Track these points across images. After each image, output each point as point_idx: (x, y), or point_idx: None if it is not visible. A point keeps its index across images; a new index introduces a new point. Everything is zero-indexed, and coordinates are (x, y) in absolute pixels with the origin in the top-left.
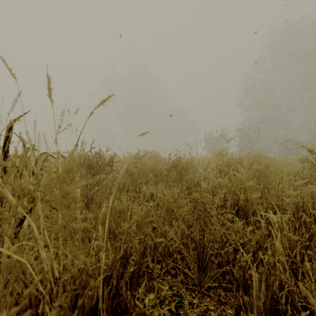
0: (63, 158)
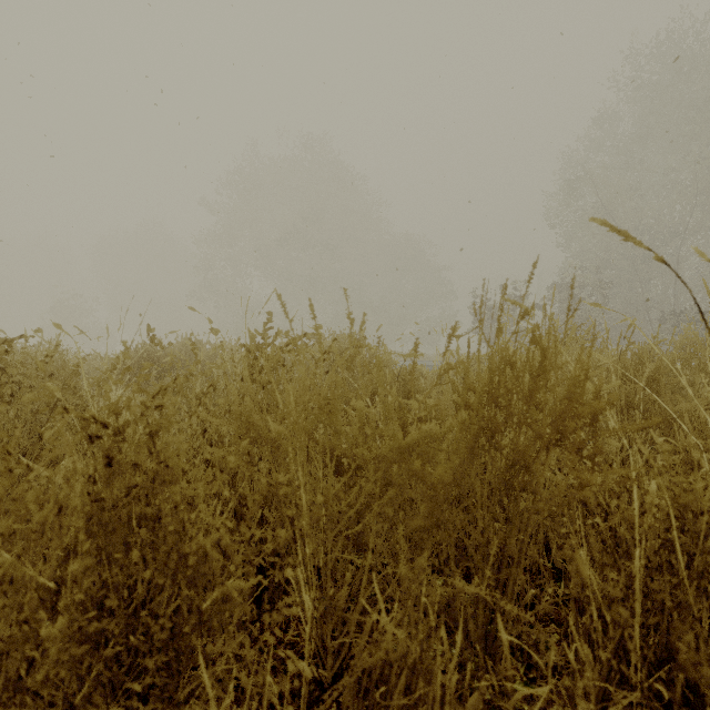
0: None
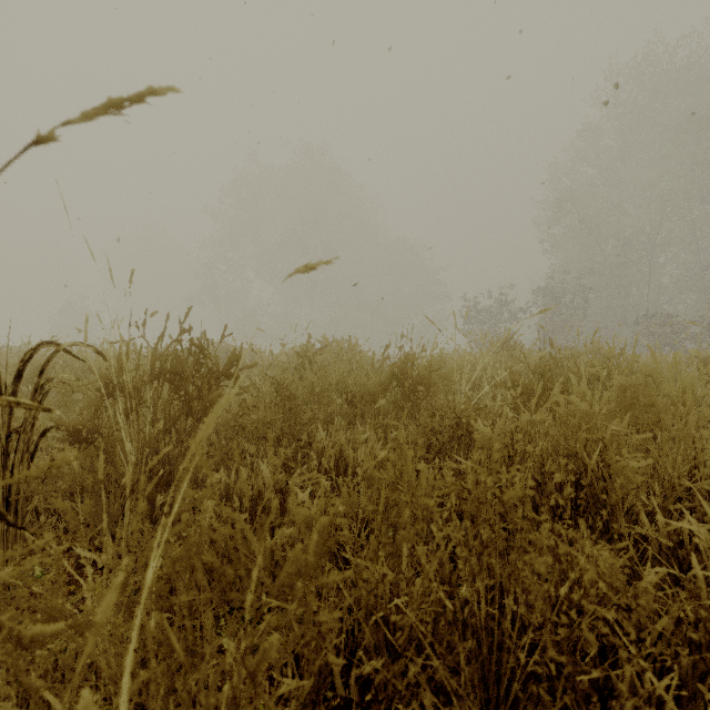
0: (103, 356)
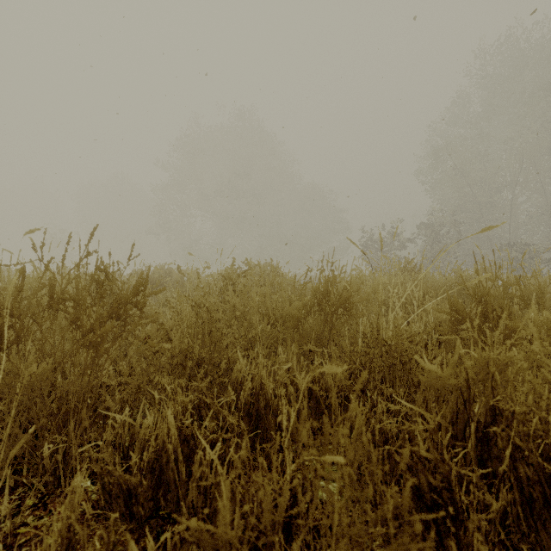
0: None
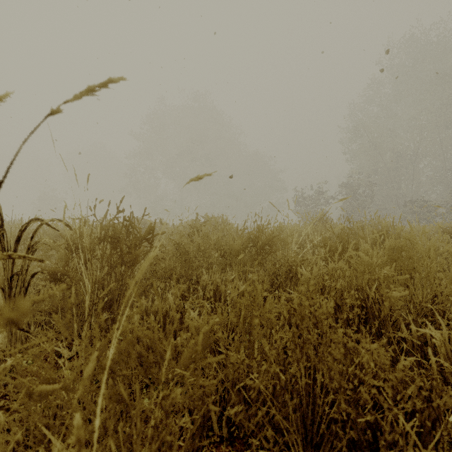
0: (69, 227)
